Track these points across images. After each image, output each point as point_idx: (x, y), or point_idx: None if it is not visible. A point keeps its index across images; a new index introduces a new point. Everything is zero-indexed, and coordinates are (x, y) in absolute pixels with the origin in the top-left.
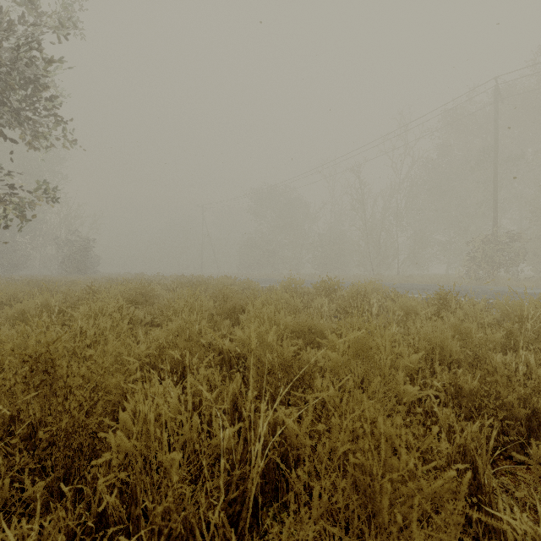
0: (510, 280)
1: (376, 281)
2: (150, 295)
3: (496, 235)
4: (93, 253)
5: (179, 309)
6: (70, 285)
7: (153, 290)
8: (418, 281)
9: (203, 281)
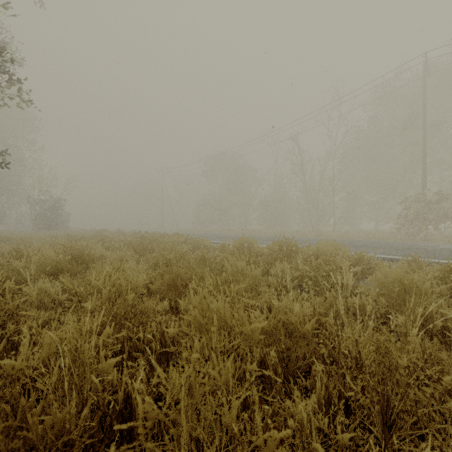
0: (441, 236)
1: (317, 236)
2: (85, 258)
3: (425, 195)
4: (64, 211)
5: (99, 287)
6: (19, 243)
7: (90, 252)
8: (354, 237)
9: (154, 240)
